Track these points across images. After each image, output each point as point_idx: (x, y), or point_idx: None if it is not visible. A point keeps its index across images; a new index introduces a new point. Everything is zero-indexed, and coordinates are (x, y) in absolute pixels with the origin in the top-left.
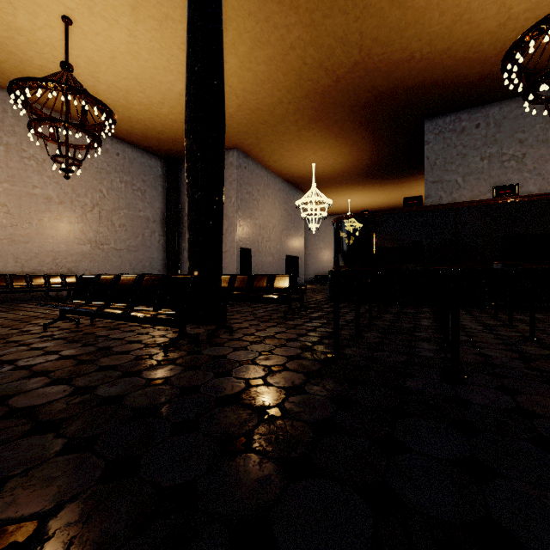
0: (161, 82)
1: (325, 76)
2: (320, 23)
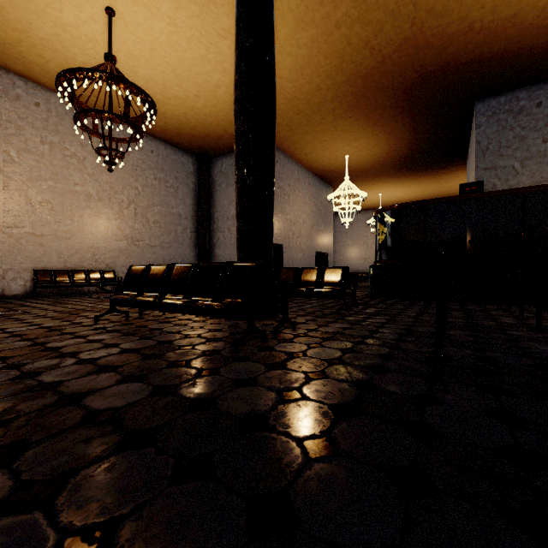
0: (198, 73)
1: (369, 56)
2: None
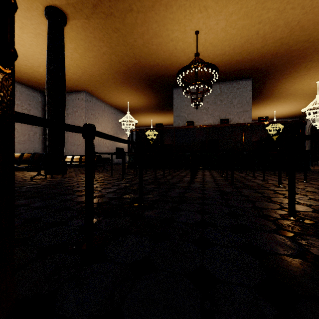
0: (38, 57)
1: (123, 66)
2: (115, 47)
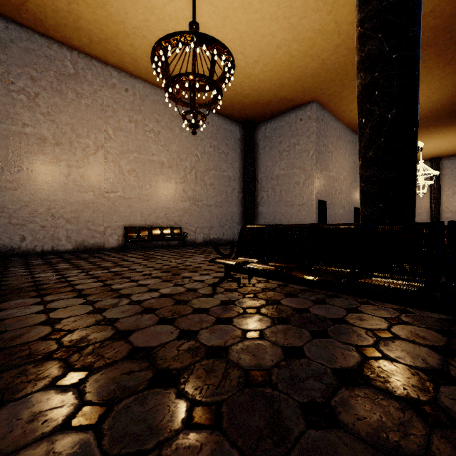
0: (262, 35)
1: None
2: None
